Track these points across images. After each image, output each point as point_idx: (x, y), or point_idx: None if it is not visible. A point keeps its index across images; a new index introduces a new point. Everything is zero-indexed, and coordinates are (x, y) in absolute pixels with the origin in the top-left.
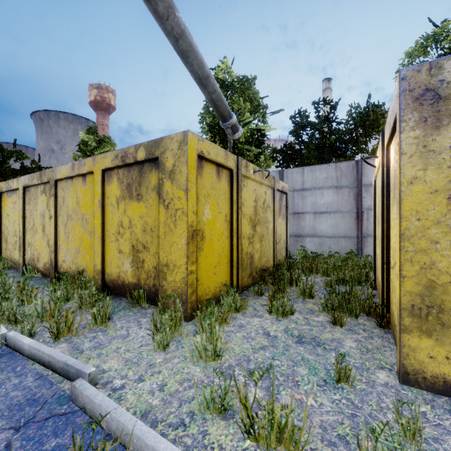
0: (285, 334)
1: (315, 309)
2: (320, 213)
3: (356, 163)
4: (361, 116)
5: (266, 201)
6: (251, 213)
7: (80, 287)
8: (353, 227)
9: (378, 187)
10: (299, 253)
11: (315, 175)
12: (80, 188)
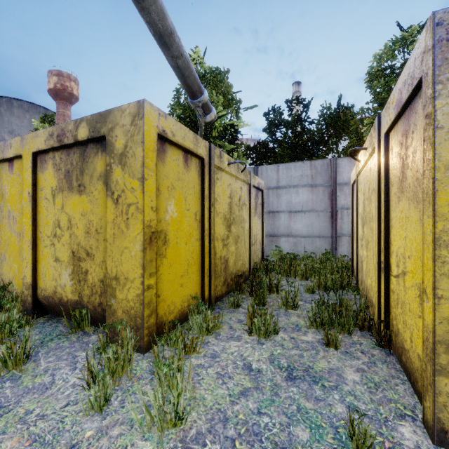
0: (270, 365)
1: (301, 324)
2: (296, 212)
3: (330, 162)
4: (332, 117)
5: (242, 197)
6: (226, 210)
7: (0, 308)
8: (327, 226)
9: (365, 183)
10: (274, 253)
11: (290, 172)
12: (6, 177)
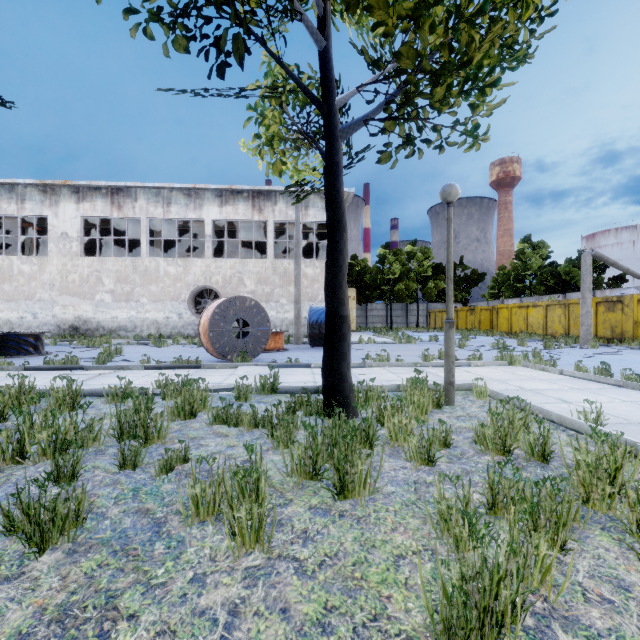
0: None
1: None
2: None
3: None
4: None
5: None
6: None
7: None
8: None
9: None
10: None
11: None
12: None
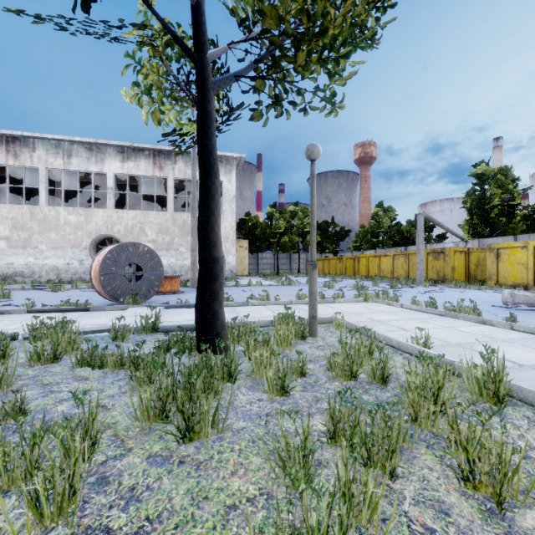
0: None
1: None
2: None
3: None
4: None
5: (485, 257)
6: (475, 262)
7: None
8: None
9: None
10: None
11: None
12: None
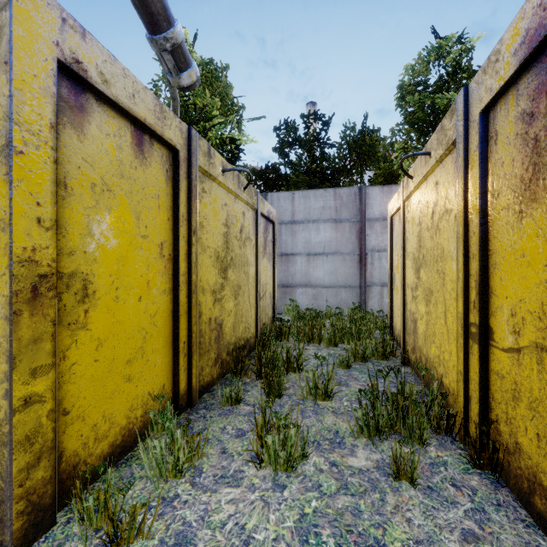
0: None
1: (342, 430)
2: (316, 255)
3: (359, 190)
4: (356, 140)
5: (245, 228)
6: (219, 245)
7: None
8: (355, 273)
9: (422, 208)
10: (289, 309)
11: (309, 203)
12: None
